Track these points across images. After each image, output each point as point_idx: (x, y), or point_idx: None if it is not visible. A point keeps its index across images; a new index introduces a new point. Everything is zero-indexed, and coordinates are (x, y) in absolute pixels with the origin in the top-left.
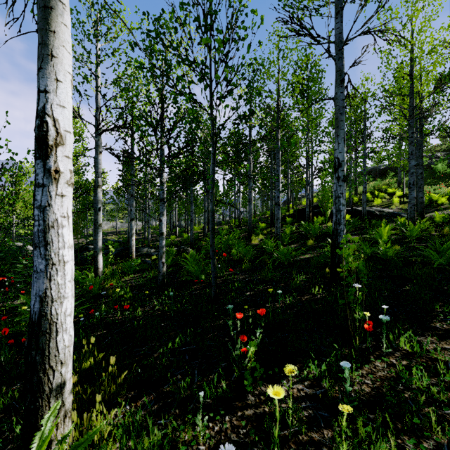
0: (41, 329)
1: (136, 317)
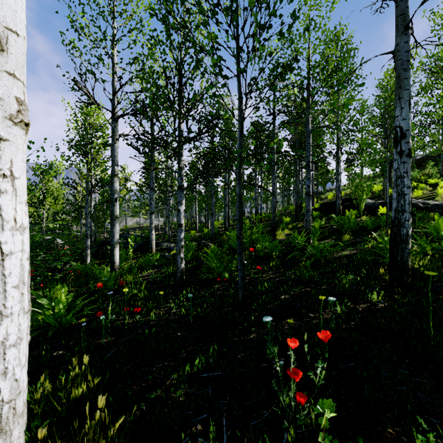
0: None
1: (149, 321)
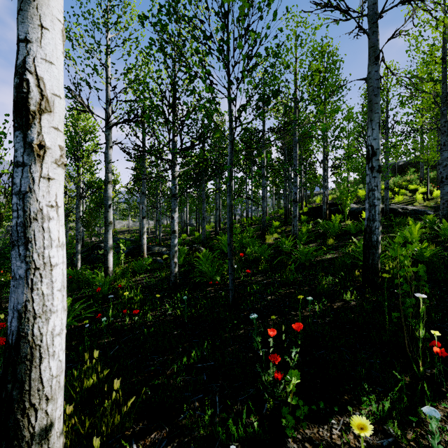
0: (19, 354)
1: (146, 322)
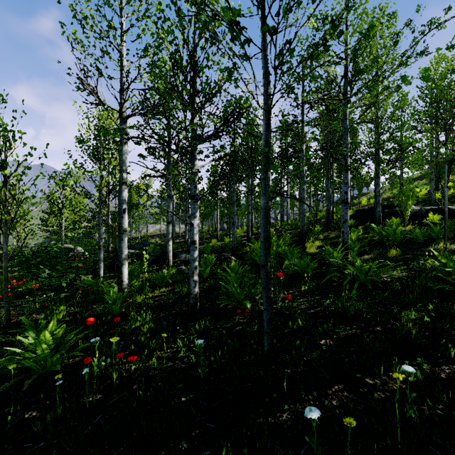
0: None
1: (149, 370)
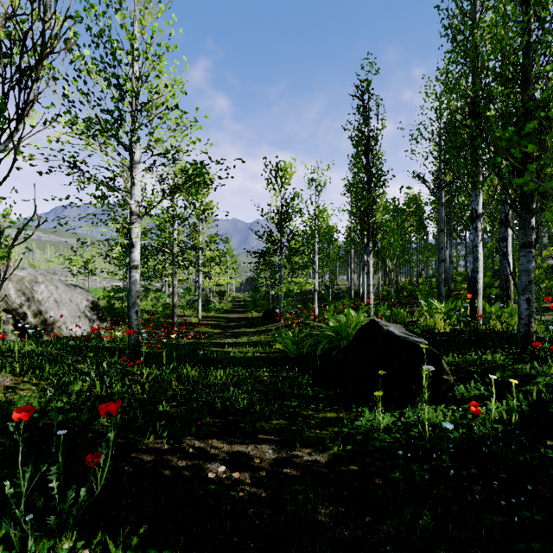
0: (363, 294)
1: None
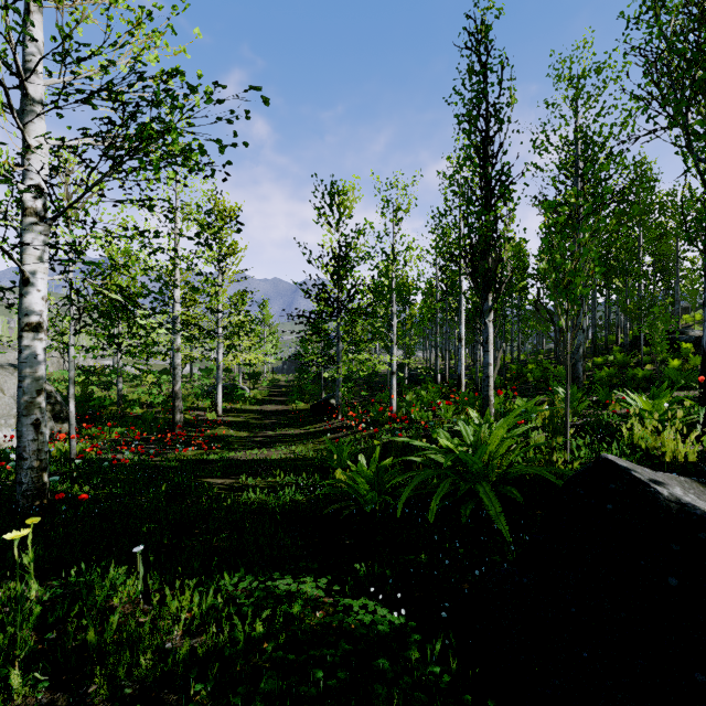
0: (460, 377)
1: None
